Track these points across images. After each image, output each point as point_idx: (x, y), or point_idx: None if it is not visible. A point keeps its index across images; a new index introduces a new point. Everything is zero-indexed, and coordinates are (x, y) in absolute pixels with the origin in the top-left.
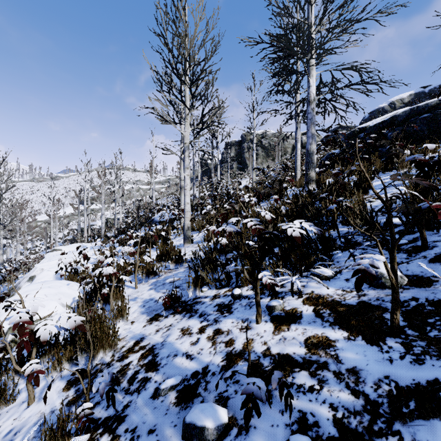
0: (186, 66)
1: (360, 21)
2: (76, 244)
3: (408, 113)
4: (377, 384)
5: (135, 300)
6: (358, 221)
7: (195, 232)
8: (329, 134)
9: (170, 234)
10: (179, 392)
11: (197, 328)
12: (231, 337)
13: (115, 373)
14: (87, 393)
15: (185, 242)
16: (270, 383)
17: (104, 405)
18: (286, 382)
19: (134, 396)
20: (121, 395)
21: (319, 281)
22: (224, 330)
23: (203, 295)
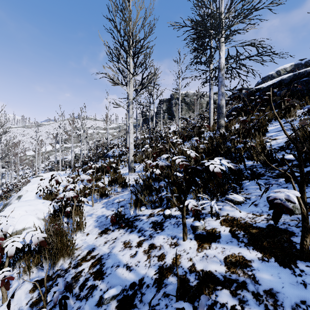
0: (130, 43)
1: (257, 9)
2: (53, 172)
3: (292, 77)
4: (295, 309)
5: (91, 215)
6: (262, 157)
7: (137, 164)
8: (235, 92)
9: (119, 165)
10: (119, 302)
11: (136, 242)
12: (162, 252)
13: (70, 279)
14: (44, 300)
15: (129, 172)
16: (196, 299)
17: (58, 309)
18: (212, 306)
19: (82, 302)
20: (73, 300)
21: (233, 205)
22: (157, 245)
23: (141, 213)
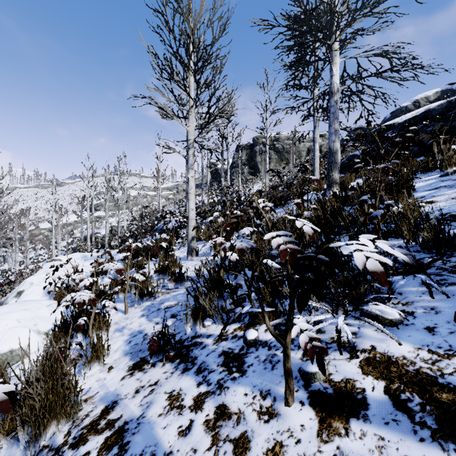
0: (190, 49)
1: None
2: (76, 253)
3: (445, 106)
4: None
5: (121, 330)
6: (425, 233)
7: (201, 242)
8: (360, 125)
9: (174, 244)
10: None
11: (191, 397)
12: (243, 430)
13: None
14: None
15: (188, 255)
16: None
17: None
18: None
19: None
20: None
21: (382, 330)
22: (233, 410)
23: (205, 332)
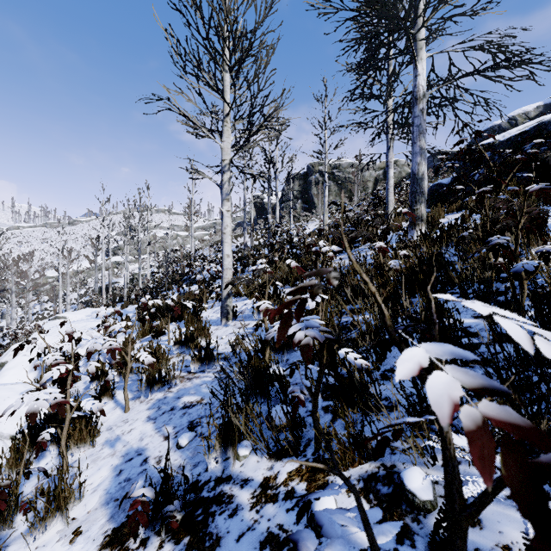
0: (224, 33)
1: None
2: (86, 309)
3: None
4: None
5: (113, 444)
6: None
7: (242, 299)
8: (465, 137)
9: (205, 301)
10: None
11: None
12: None
13: None
14: None
15: (223, 318)
16: None
17: None
18: None
19: None
20: None
21: None
22: None
23: (239, 471)
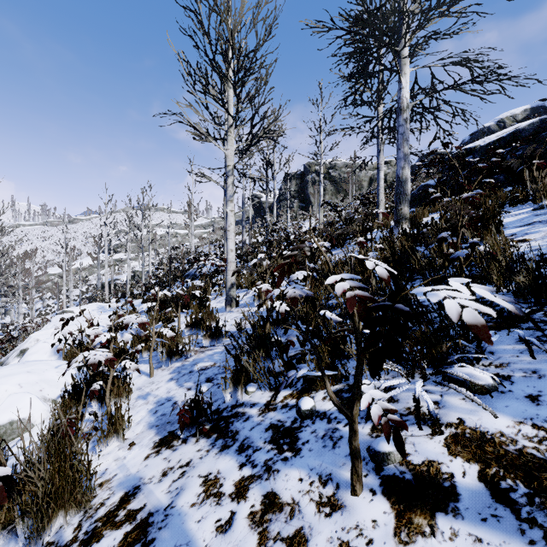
0: (228, 55)
1: None
2: (92, 304)
3: (537, 125)
4: None
5: (146, 397)
6: (522, 278)
7: (243, 290)
8: (436, 148)
9: (209, 293)
10: None
11: (232, 482)
12: (298, 525)
13: None
14: None
15: (227, 305)
16: None
17: None
18: None
19: None
20: None
21: (472, 398)
22: (285, 500)
23: (248, 400)
